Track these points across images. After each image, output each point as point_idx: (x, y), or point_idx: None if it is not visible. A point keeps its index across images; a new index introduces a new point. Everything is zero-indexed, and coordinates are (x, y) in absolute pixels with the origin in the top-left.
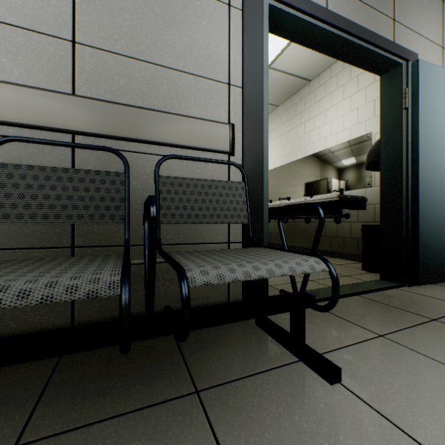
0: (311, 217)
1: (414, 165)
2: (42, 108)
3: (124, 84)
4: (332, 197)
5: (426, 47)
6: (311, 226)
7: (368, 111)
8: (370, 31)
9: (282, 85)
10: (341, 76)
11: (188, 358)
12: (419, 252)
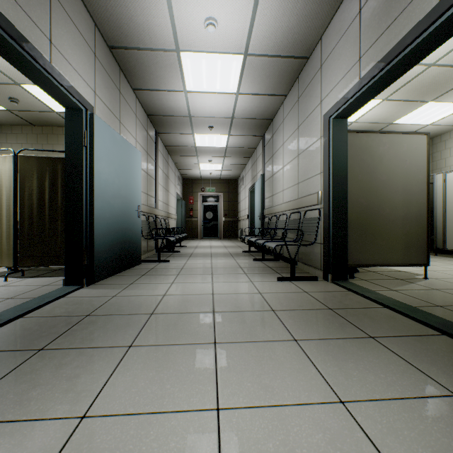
0: None
1: None
2: (293, 205)
3: (303, 190)
4: None
5: None
6: None
7: None
8: (394, 45)
9: None
10: None
11: None
12: None
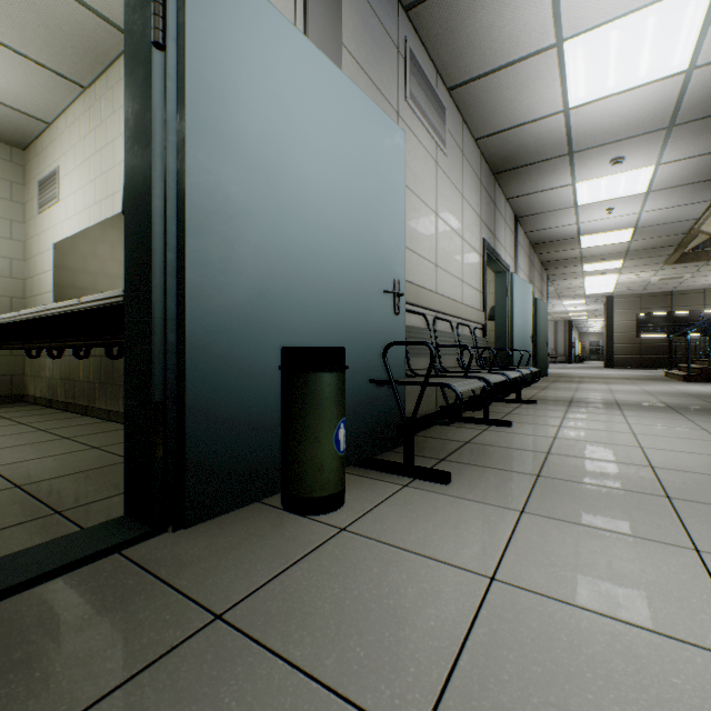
0: (91, 344)
1: (180, 204)
2: None
3: None
4: (115, 296)
5: None
6: None
7: None
8: None
9: (59, 19)
10: None
11: None
12: (190, 439)
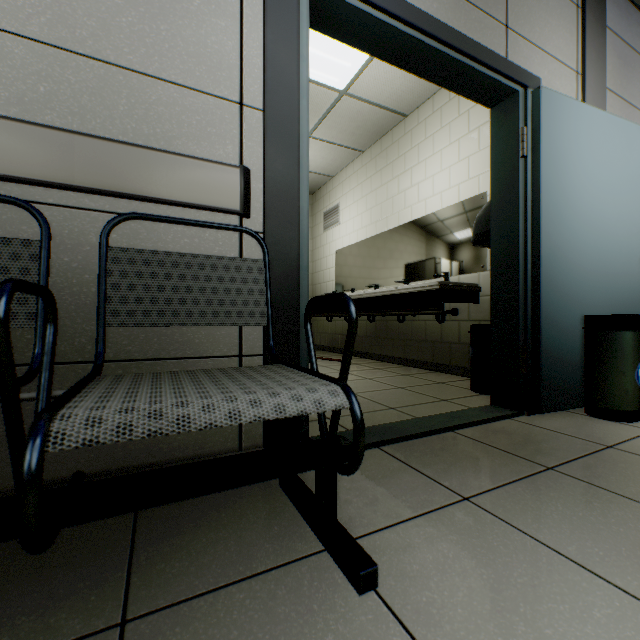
0: (403, 313)
1: (534, 239)
2: None
3: (47, 92)
4: (431, 285)
5: (554, 70)
6: (407, 326)
7: (482, 162)
8: (471, 40)
9: (366, 120)
10: (446, 110)
11: (140, 554)
12: (542, 366)
